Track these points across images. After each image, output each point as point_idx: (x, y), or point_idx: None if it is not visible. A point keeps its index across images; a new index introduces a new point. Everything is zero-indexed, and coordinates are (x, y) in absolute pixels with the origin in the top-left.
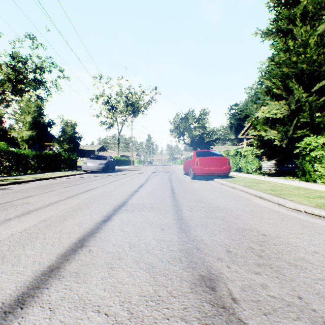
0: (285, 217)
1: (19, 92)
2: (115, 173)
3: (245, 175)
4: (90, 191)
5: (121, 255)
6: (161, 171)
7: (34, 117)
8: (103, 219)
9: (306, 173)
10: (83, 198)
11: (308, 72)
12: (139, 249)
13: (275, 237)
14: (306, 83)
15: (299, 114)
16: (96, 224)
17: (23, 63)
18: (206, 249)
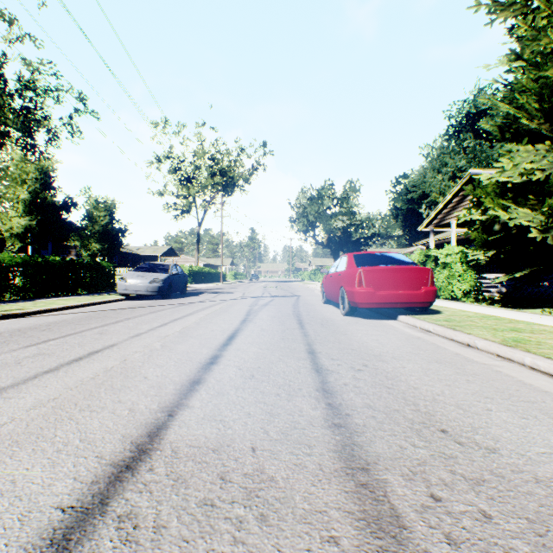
0: None
1: None
2: (182, 300)
3: (455, 305)
4: (79, 363)
5: None
6: (276, 295)
7: (34, 191)
8: None
9: None
10: (24, 403)
11: None
12: None
13: None
14: None
15: None
16: None
17: None
18: None
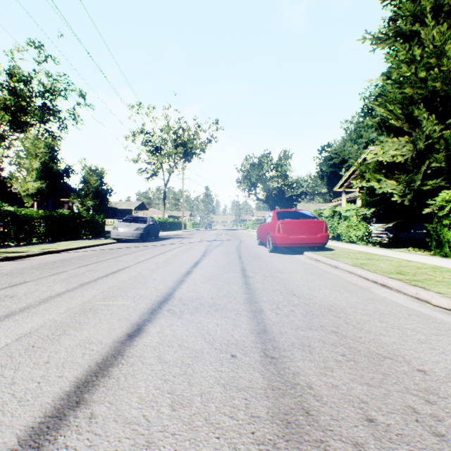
0: (441, 327)
1: (20, 126)
2: (158, 243)
3: (348, 246)
4: (116, 274)
5: (153, 431)
6: (225, 240)
7: (44, 162)
8: (130, 331)
9: (445, 244)
10: (104, 286)
11: (442, 94)
12: (190, 413)
13: (447, 378)
14: (440, 110)
15: (430, 156)
16: (115, 343)
17: (25, 83)
18: (323, 412)
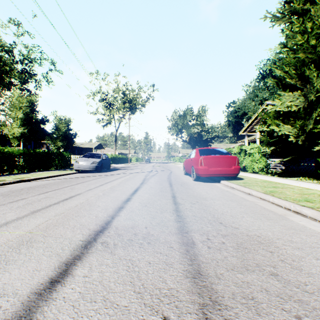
0: None
1: (6, 86)
2: (109, 173)
3: (253, 175)
4: (67, 201)
5: None
6: (159, 170)
7: (26, 113)
8: (55, 274)
9: None
10: (51, 214)
11: None
12: None
13: None
14: None
15: (319, 106)
16: (31, 295)
17: (8, 52)
18: None
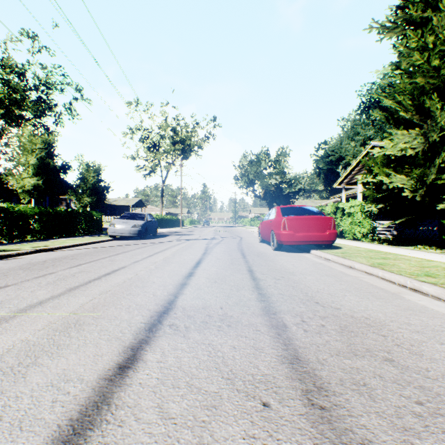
0: None
1: (15, 121)
2: (156, 240)
3: (354, 243)
4: (111, 276)
5: None
6: (225, 237)
7: (41, 158)
8: (122, 359)
9: None
10: (95, 292)
11: None
12: None
13: None
14: None
15: (444, 149)
16: (100, 381)
17: (19, 75)
18: None
